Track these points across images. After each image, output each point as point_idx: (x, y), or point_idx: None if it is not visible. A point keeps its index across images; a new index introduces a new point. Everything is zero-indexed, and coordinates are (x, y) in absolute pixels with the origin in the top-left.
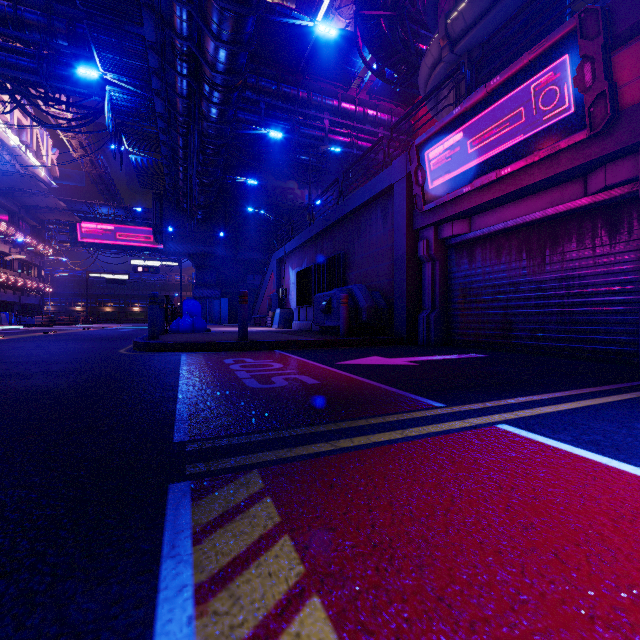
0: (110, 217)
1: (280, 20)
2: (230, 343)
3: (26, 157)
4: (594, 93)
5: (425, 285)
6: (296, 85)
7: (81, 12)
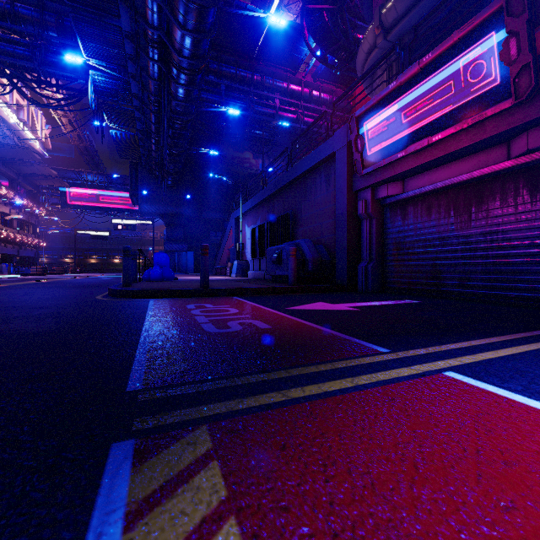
0: (94, 183)
1: (237, 12)
2: (193, 290)
3: (23, 132)
4: (519, 65)
5: (363, 239)
6: (251, 70)
7: (68, 8)
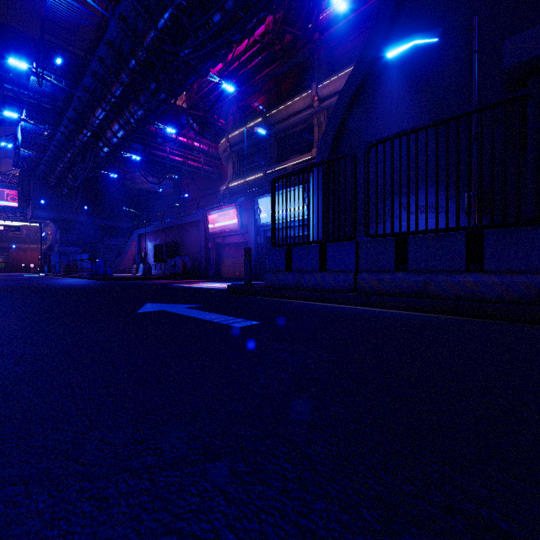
0: None
1: None
2: (141, 278)
3: None
4: (239, 221)
5: (211, 258)
6: None
7: None
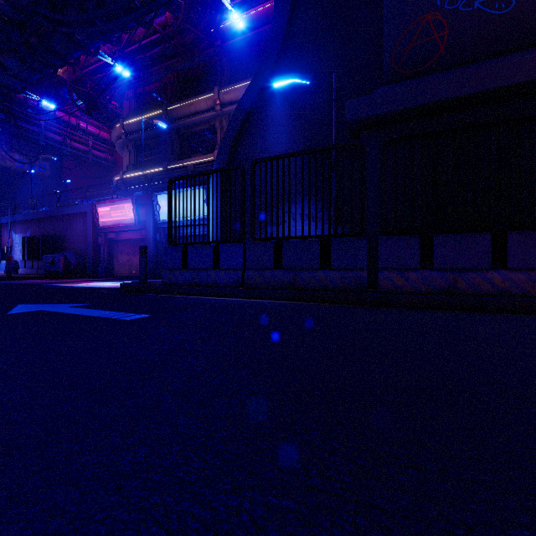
0: None
1: None
2: (5, 277)
3: None
4: (135, 216)
5: (101, 254)
6: None
7: None
